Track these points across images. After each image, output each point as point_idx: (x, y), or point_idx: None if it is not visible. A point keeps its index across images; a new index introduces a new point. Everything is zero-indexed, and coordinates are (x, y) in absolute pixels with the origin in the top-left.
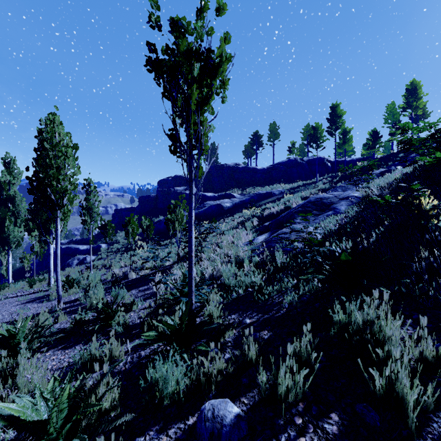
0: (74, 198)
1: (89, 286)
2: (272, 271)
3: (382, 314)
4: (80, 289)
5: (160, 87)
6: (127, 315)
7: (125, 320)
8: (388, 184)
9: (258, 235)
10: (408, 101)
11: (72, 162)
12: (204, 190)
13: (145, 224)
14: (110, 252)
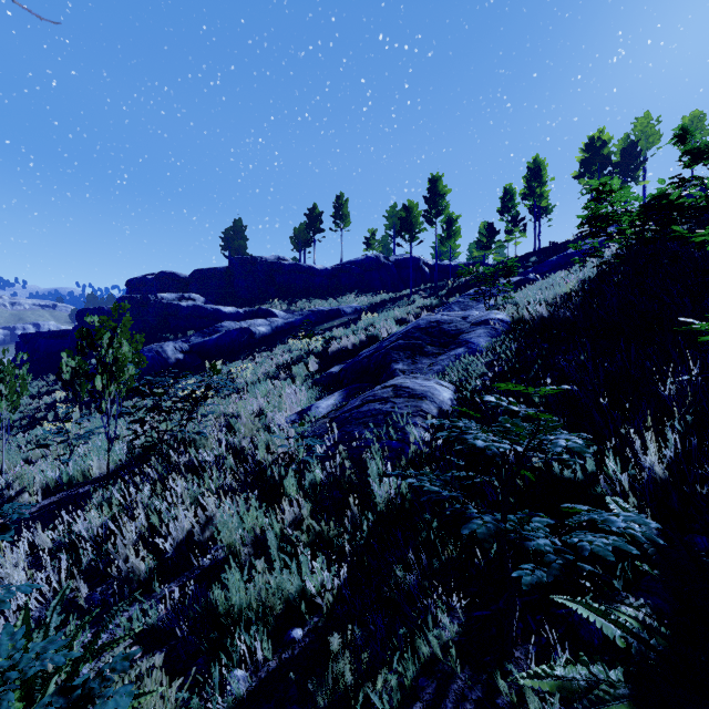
0: None
1: None
2: (366, 540)
3: None
4: None
5: None
6: None
7: None
8: (562, 298)
9: (318, 394)
10: (531, 186)
11: None
12: (220, 301)
13: (67, 369)
14: None
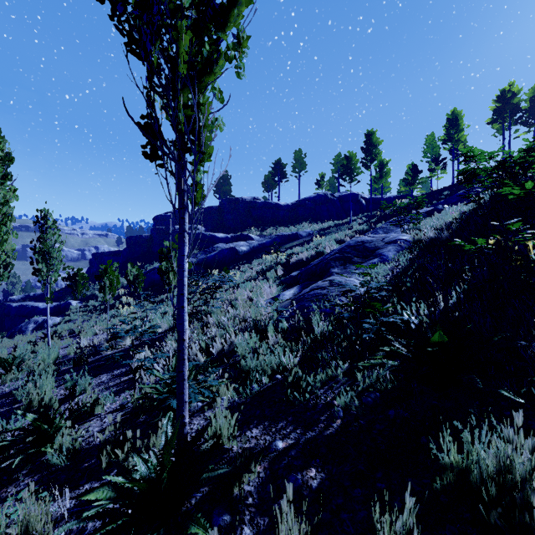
0: (4, 236)
1: (35, 371)
2: (309, 346)
3: (534, 456)
4: (23, 372)
5: (124, 35)
6: (79, 431)
7: (73, 441)
8: (446, 225)
9: (283, 289)
10: (450, 133)
11: (1, 180)
12: (214, 230)
13: (131, 274)
14: (83, 312)
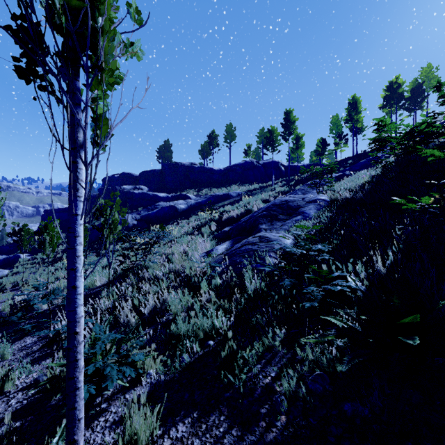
0: None
1: None
2: (243, 306)
3: None
4: None
5: None
6: None
7: None
8: (359, 186)
9: (217, 243)
10: (351, 114)
11: None
12: (157, 190)
13: None
14: (32, 264)
